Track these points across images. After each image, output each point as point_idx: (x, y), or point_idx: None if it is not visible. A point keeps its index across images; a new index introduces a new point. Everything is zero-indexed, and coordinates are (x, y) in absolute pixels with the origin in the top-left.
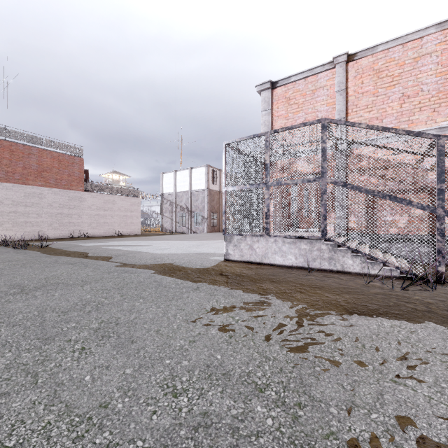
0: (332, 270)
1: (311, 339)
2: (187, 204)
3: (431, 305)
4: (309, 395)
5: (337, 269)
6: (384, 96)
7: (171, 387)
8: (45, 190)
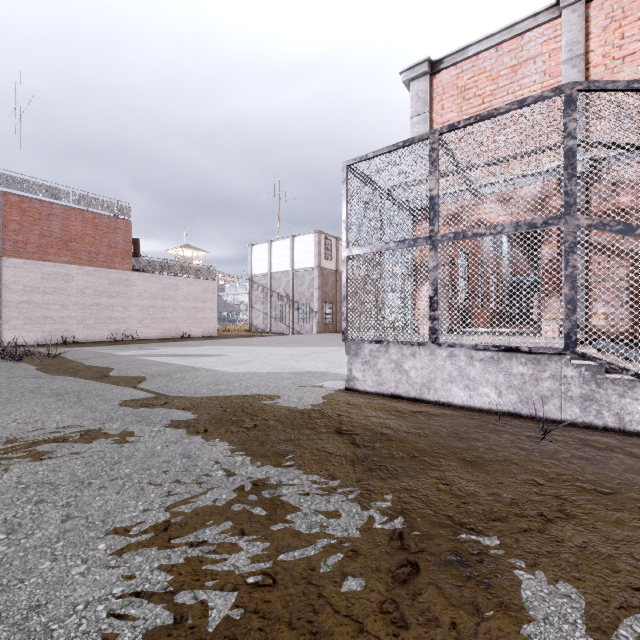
0: (590, 425)
1: None
2: (287, 290)
3: None
4: None
5: (604, 423)
6: None
7: None
8: (74, 268)
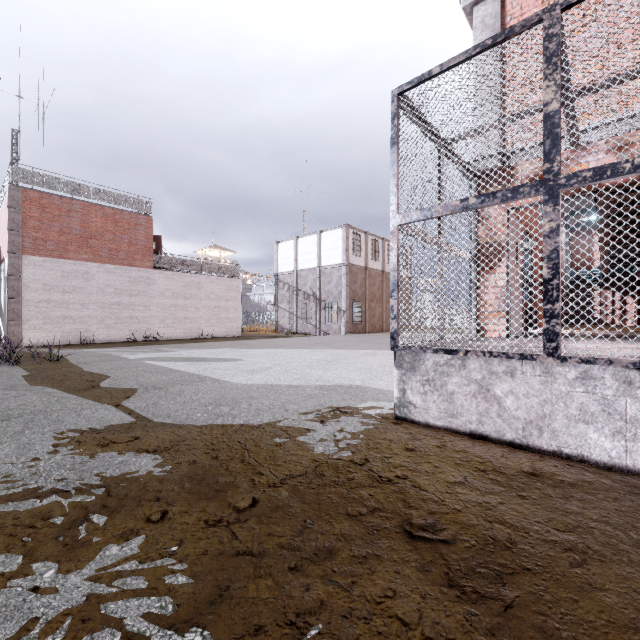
0: None
1: None
2: (314, 288)
3: None
4: None
5: None
6: None
7: None
8: (94, 266)
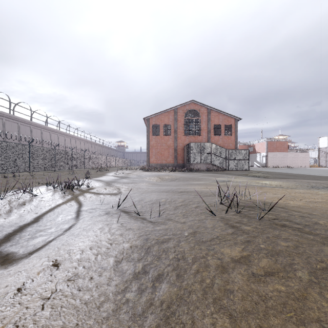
0: None
1: None
2: None
3: None
4: None
5: None
6: None
7: None
8: (277, 153)
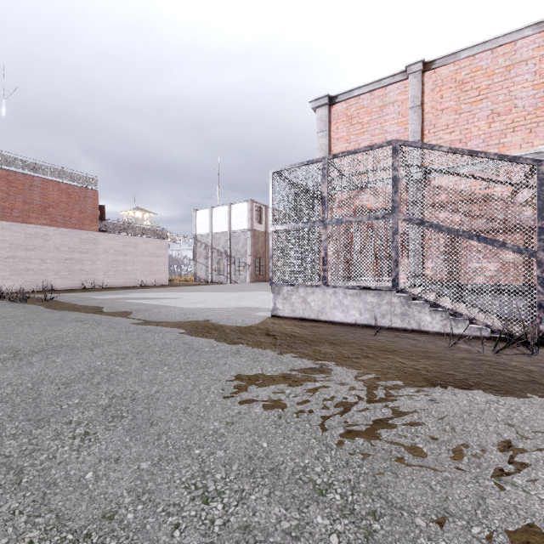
0: (405, 329)
1: (384, 420)
2: (225, 247)
3: (534, 374)
4: (385, 500)
5: (411, 327)
6: (469, 113)
7: (200, 488)
8: (51, 230)
